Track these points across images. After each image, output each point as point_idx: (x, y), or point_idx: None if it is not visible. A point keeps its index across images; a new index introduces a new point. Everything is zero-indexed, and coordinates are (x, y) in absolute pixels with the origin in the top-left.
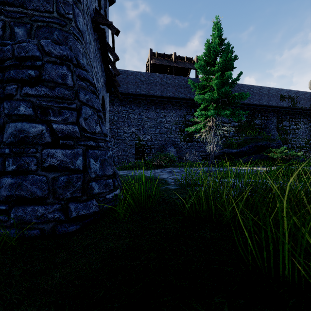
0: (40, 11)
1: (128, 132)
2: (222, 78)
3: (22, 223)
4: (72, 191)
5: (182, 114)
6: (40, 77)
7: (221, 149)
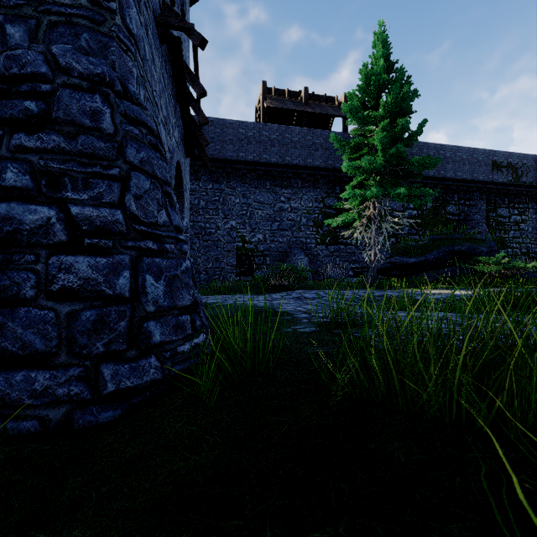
0: None
1: (223, 228)
2: (392, 130)
3: (3, 406)
4: (107, 340)
5: (319, 197)
6: (48, 115)
7: (389, 257)
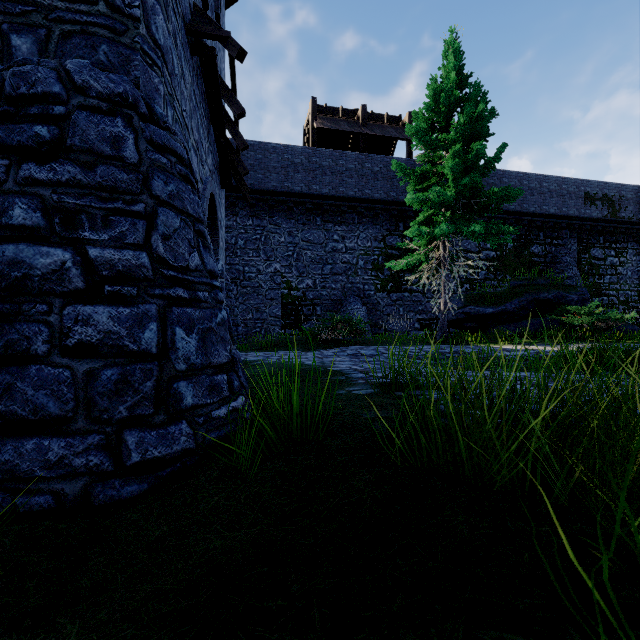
0: (67, 0)
1: (265, 272)
2: (466, 156)
3: (11, 479)
4: (131, 403)
5: (379, 235)
6: (62, 142)
7: (462, 307)
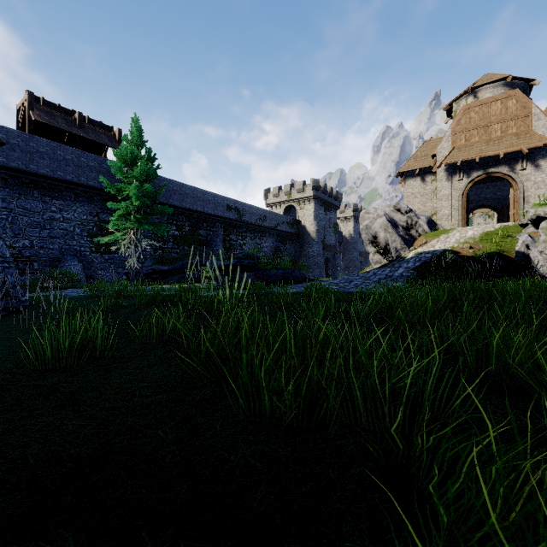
0: None
1: None
2: (142, 188)
3: None
4: None
5: (94, 211)
6: None
7: (151, 265)
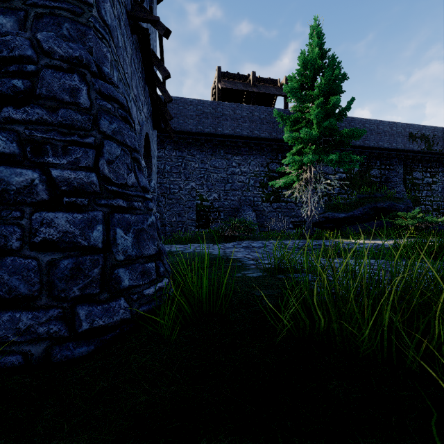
0: None
1: (185, 189)
2: (326, 106)
3: None
4: (82, 285)
5: (264, 162)
6: (33, 91)
7: (323, 213)
